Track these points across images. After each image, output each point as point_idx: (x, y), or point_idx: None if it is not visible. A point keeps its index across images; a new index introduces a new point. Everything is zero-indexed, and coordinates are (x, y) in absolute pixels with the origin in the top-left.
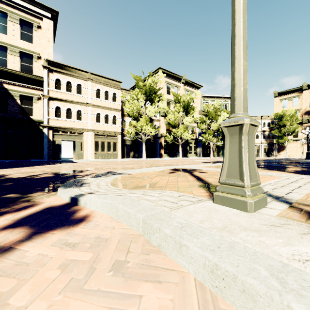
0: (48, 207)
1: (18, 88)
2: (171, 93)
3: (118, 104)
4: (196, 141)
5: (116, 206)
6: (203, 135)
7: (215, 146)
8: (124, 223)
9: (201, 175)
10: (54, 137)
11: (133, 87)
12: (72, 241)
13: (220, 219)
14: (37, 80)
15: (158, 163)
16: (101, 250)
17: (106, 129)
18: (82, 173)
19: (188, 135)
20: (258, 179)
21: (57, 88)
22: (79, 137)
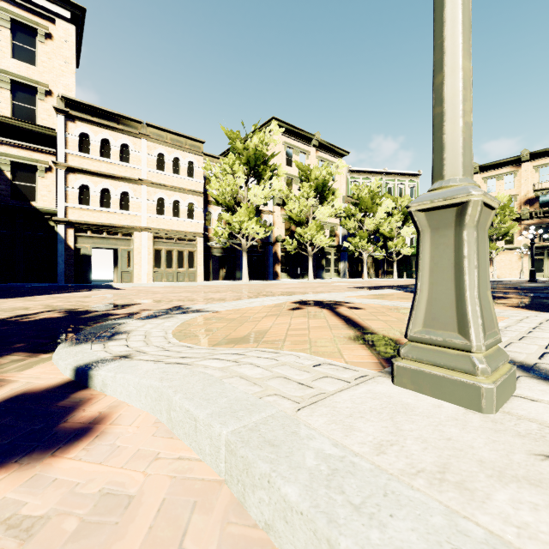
0: (18, 394)
1: (8, 150)
2: (294, 164)
3: (198, 182)
4: (338, 250)
5: (168, 397)
6: (351, 239)
7: (371, 258)
8: (184, 440)
9: (354, 313)
10: (78, 242)
11: (225, 152)
12: (34, 509)
13: (423, 437)
14: (44, 134)
15: (270, 290)
16: (105, 546)
17: (176, 227)
18: (123, 309)
19: (324, 240)
20: (497, 331)
21: (84, 150)
22: (125, 241)
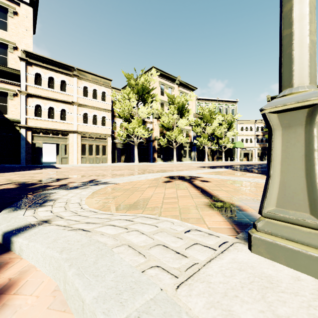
0: None
1: None
2: (165, 94)
3: (108, 104)
4: (191, 145)
5: (64, 270)
6: (198, 138)
7: (209, 149)
8: (74, 315)
9: (205, 185)
10: (34, 139)
11: (125, 87)
12: None
13: None
14: (12, 73)
15: (151, 168)
16: None
17: (95, 130)
18: (57, 182)
19: (182, 139)
20: None
21: (37, 84)
22: (63, 139)
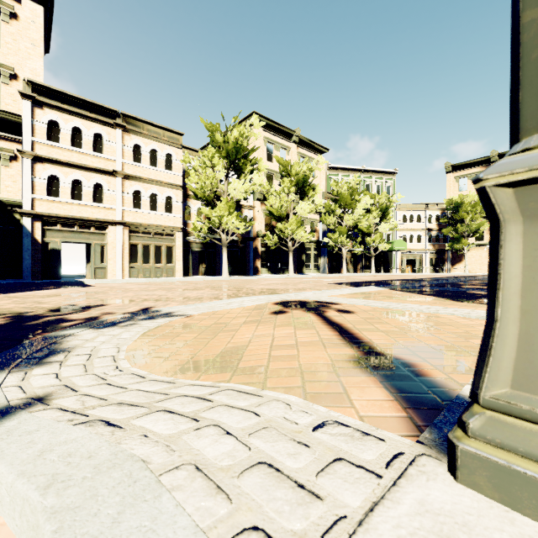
0: None
1: None
2: (275, 160)
3: (176, 175)
4: (318, 246)
5: None
6: (331, 235)
7: (350, 254)
8: None
9: (345, 319)
10: (47, 236)
11: (206, 146)
12: None
13: None
14: (8, 120)
15: (250, 286)
16: None
17: (153, 221)
18: (82, 313)
19: (304, 235)
20: None
21: (53, 139)
22: (99, 236)
